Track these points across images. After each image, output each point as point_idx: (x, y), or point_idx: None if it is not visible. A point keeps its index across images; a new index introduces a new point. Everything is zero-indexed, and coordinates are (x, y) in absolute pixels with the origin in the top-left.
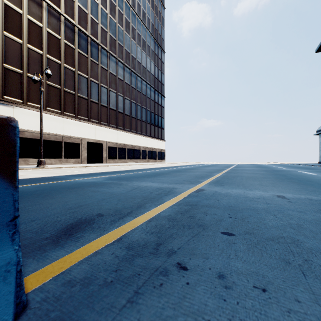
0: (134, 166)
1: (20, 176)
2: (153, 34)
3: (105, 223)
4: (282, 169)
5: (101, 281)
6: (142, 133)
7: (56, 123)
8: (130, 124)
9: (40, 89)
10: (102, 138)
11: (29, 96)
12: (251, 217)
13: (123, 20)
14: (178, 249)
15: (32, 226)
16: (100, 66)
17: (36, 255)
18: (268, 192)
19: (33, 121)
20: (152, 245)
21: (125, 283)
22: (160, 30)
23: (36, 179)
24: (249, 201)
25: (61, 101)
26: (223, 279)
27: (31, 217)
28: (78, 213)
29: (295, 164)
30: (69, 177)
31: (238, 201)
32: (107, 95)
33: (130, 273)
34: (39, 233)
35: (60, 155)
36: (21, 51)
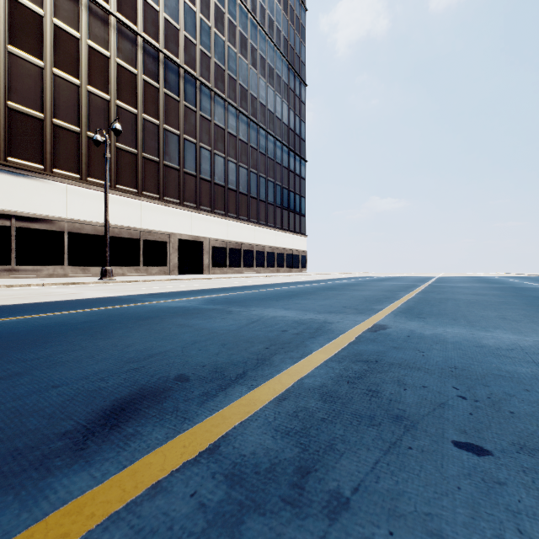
0: (254, 280)
1: (69, 296)
2: (287, 56)
3: (189, 401)
4: (533, 287)
5: None
6: (268, 224)
7: (131, 209)
8: (248, 209)
9: (105, 154)
10: (202, 232)
11: (90, 168)
12: (513, 399)
13: (236, 35)
14: (353, 491)
15: (48, 401)
16: (199, 115)
17: (27, 483)
18: (527, 336)
19: (96, 207)
20: (289, 471)
21: None
22: (298, 47)
23: (93, 300)
24: (492, 356)
25: (139, 174)
26: None
27: (55, 379)
28: (142, 373)
29: None
30: (146, 297)
31: (469, 356)
32: (210, 162)
33: None
34: (54, 420)
35: (136, 261)
36: (78, 97)
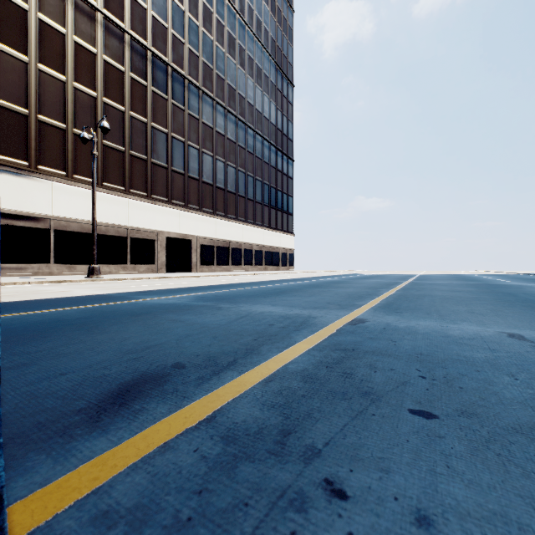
0: (242, 278)
1: (59, 293)
2: (274, 57)
3: (187, 384)
4: (506, 284)
5: (168, 517)
6: (256, 222)
7: (118, 207)
8: (236, 208)
9: (92, 152)
10: (190, 230)
11: (77, 165)
12: (464, 378)
13: (224, 35)
14: (324, 445)
15: (59, 386)
16: (187, 114)
17: (55, 446)
18: (489, 328)
19: (82, 204)
20: (273, 433)
21: (217, 525)
22: (285, 49)
23: (83, 298)
24: (455, 344)
25: (126, 172)
26: (428, 528)
27: (62, 368)
28: (141, 362)
29: (527, 274)
30: (136, 295)
31: (434, 345)
32: (198, 160)
33: (228, 500)
34: (68, 401)
35: (124, 259)
36: (64, 93)
